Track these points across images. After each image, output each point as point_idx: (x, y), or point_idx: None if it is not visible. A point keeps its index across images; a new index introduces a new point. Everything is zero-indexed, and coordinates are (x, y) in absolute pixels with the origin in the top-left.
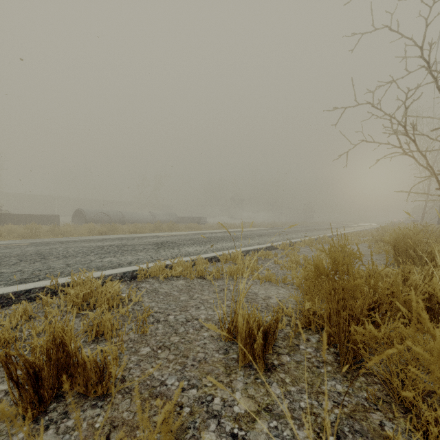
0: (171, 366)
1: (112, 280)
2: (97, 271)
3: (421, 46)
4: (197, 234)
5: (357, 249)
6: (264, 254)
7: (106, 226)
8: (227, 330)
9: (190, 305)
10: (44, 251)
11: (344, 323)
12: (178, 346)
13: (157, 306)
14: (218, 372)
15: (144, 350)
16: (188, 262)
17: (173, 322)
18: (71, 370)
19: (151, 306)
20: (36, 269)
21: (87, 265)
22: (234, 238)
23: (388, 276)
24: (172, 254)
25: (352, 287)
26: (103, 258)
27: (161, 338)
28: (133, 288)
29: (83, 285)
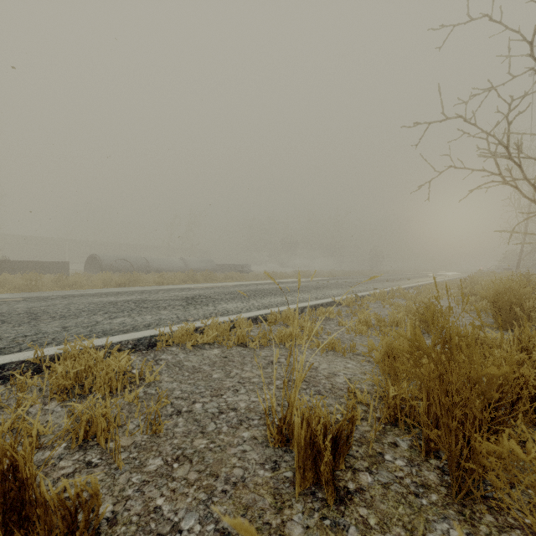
0: (191, 494)
1: (121, 349)
2: (103, 336)
3: (529, 42)
4: (239, 286)
5: (446, 307)
6: (324, 312)
7: (125, 276)
8: (277, 430)
9: (226, 387)
10: (37, 309)
11: (457, 427)
12: (204, 456)
13: (179, 388)
14: (264, 505)
15: (153, 464)
16: (224, 325)
17: (200, 415)
18: (26, 511)
19: (171, 388)
20: (20, 335)
21: (90, 329)
22: (286, 292)
23: (496, 345)
24: (205, 313)
25: (479, 377)
26: (113, 319)
27: (180, 442)
28: (149, 361)
29: (78, 359)
